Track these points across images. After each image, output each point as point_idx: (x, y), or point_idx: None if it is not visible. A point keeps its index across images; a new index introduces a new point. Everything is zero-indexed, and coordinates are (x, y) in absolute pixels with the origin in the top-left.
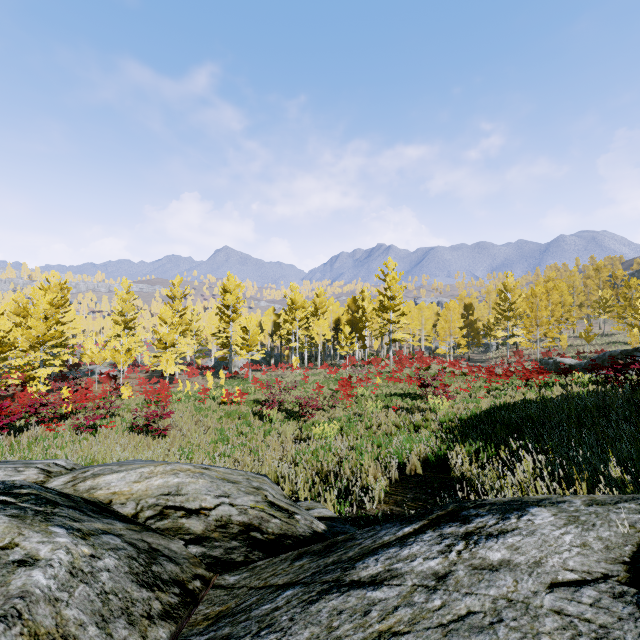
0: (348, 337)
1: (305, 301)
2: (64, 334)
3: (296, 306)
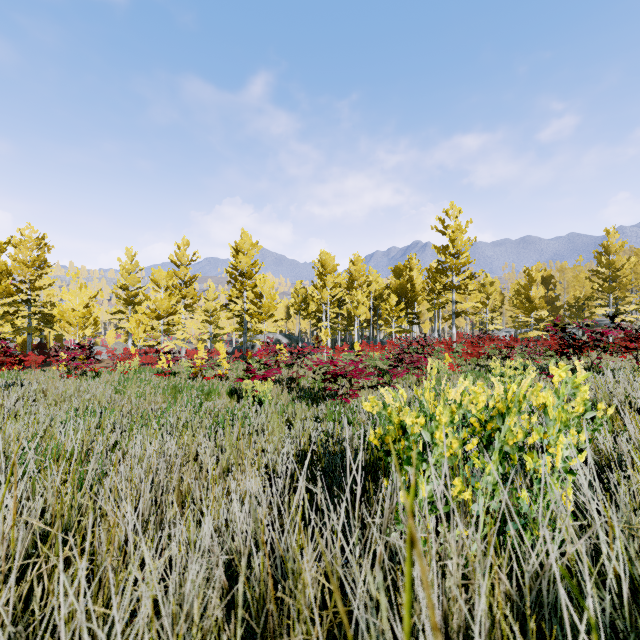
0: (395, 308)
1: (338, 264)
2: (41, 301)
3: (326, 270)
